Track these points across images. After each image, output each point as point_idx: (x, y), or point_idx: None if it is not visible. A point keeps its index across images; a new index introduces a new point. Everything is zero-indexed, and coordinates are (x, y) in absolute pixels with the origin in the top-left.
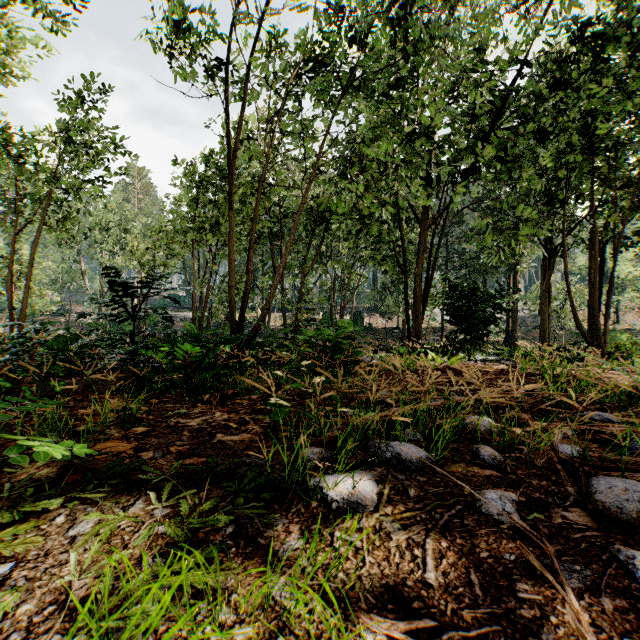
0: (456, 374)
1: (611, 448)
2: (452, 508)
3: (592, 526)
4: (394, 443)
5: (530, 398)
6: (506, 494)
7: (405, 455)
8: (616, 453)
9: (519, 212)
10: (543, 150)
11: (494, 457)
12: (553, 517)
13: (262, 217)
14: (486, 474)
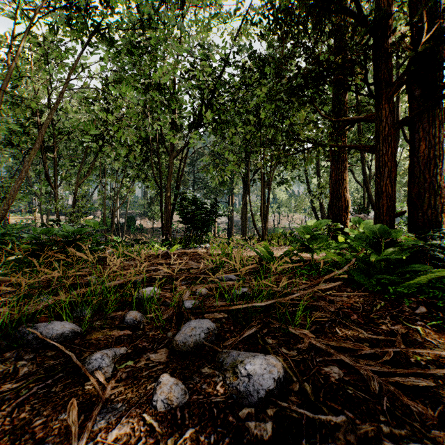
0: (169, 257)
1: (222, 297)
2: (51, 378)
3: (163, 361)
4: (42, 324)
5: (197, 270)
6: (117, 350)
7: (46, 334)
8: (222, 300)
9: (225, 155)
10: (238, 121)
11: (135, 319)
12: (140, 361)
13: (33, 130)
14: (119, 335)
